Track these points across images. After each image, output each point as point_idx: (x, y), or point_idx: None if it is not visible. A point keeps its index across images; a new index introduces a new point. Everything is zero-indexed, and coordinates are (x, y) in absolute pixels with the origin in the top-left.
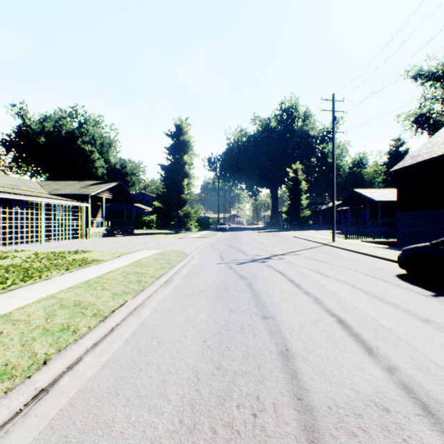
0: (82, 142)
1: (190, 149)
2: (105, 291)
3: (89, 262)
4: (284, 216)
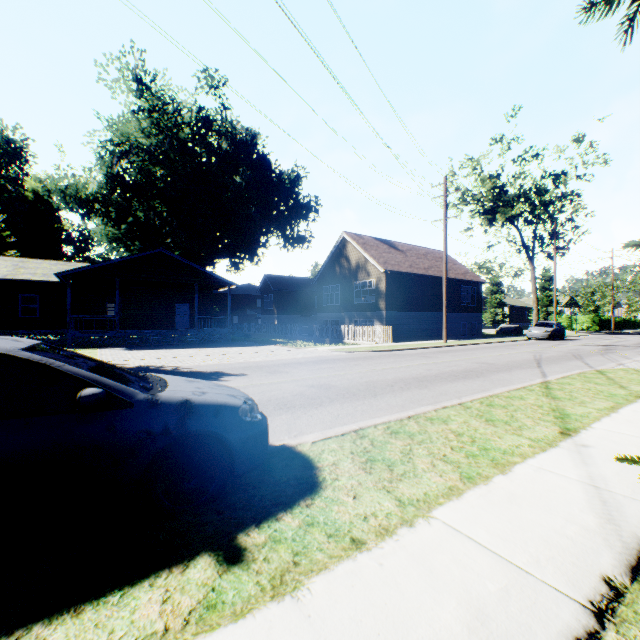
0: None
1: None
2: None
3: None
4: None
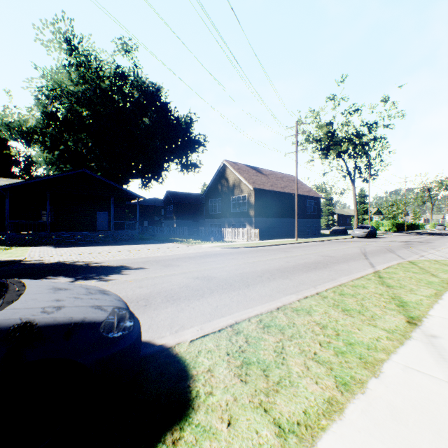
0: None
1: None
2: None
3: None
4: None
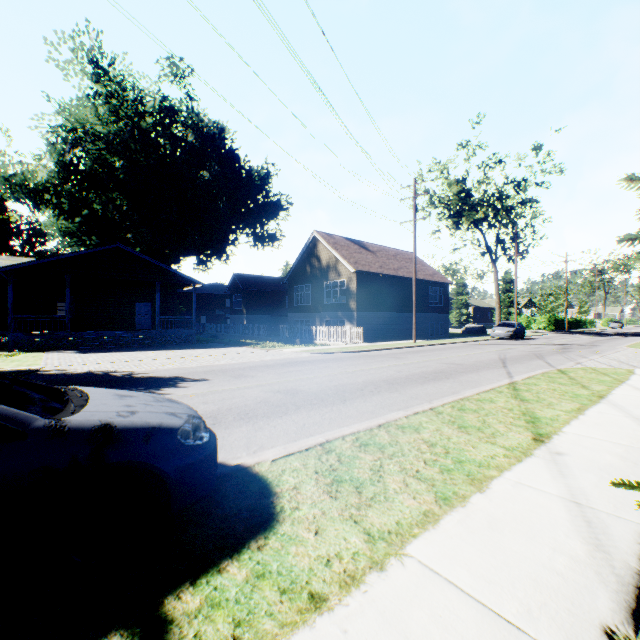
0: None
1: None
2: None
3: None
4: None
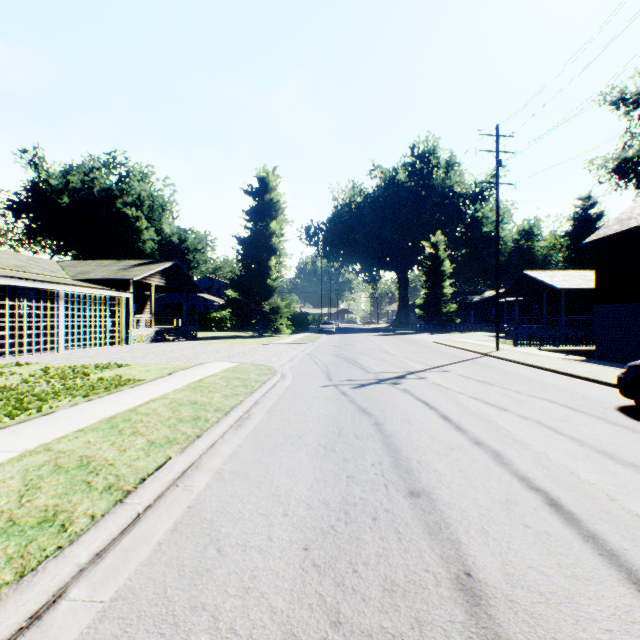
0: (123, 204)
1: (280, 213)
2: (137, 437)
3: (122, 383)
4: (417, 311)
